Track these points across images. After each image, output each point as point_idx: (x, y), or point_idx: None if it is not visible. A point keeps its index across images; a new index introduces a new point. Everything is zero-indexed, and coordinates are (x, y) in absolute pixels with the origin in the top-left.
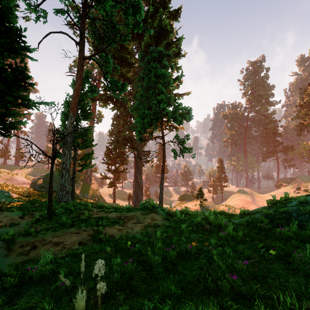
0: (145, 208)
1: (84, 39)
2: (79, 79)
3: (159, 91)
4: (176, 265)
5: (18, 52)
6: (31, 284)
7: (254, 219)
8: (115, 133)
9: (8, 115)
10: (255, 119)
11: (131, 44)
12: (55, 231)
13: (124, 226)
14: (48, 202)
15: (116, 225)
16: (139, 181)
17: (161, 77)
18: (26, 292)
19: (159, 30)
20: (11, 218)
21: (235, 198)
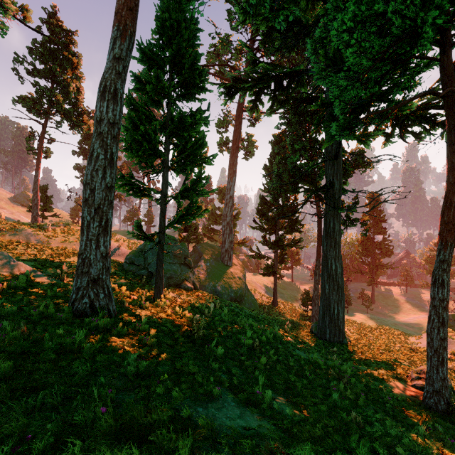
0: None
1: None
2: None
3: None
4: None
5: None
6: None
7: None
8: (275, 168)
9: None
10: None
11: None
12: None
13: None
14: None
15: None
16: (332, 267)
17: None
18: None
19: None
20: None
21: None
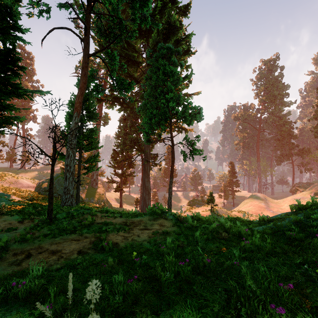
0: (153, 213)
1: (88, 35)
2: (83, 77)
3: (167, 89)
4: (192, 284)
5: (8, 32)
6: (16, 304)
7: (279, 227)
8: (121, 135)
9: (2, 108)
10: (268, 121)
11: (138, 42)
12: (54, 238)
13: (130, 233)
14: (48, 206)
15: (121, 231)
16: (146, 185)
17: (170, 75)
18: (7, 315)
19: (167, 27)
20: (10, 223)
21: (247, 203)
